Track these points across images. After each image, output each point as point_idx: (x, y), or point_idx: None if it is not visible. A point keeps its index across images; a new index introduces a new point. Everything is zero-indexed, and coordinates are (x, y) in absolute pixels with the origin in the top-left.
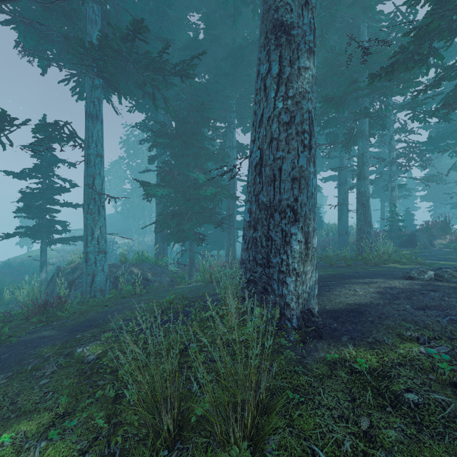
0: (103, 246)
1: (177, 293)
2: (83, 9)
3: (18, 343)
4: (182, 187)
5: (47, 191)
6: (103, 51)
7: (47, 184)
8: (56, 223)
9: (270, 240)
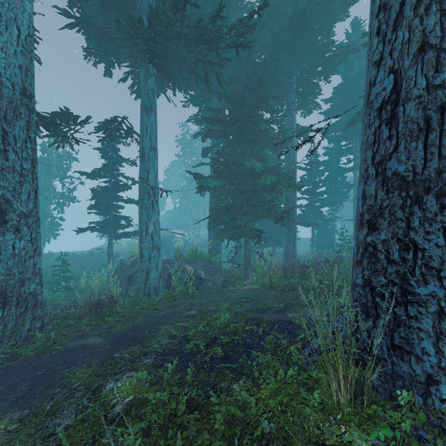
0: (156, 242)
1: (232, 298)
2: (140, 5)
3: (61, 352)
4: (236, 178)
5: (113, 189)
6: (152, 28)
7: (113, 182)
8: (120, 218)
9: (423, 250)
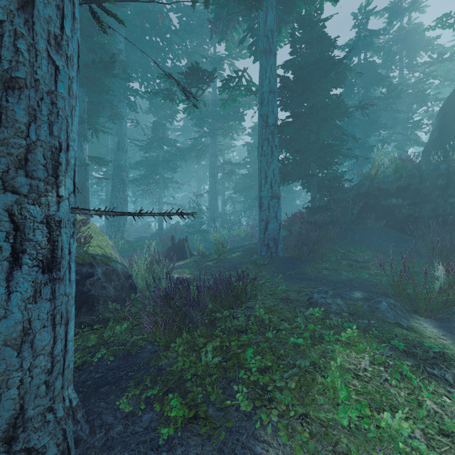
0: None
1: None
2: None
3: None
4: None
5: None
6: None
7: None
8: None
9: (120, 225)
